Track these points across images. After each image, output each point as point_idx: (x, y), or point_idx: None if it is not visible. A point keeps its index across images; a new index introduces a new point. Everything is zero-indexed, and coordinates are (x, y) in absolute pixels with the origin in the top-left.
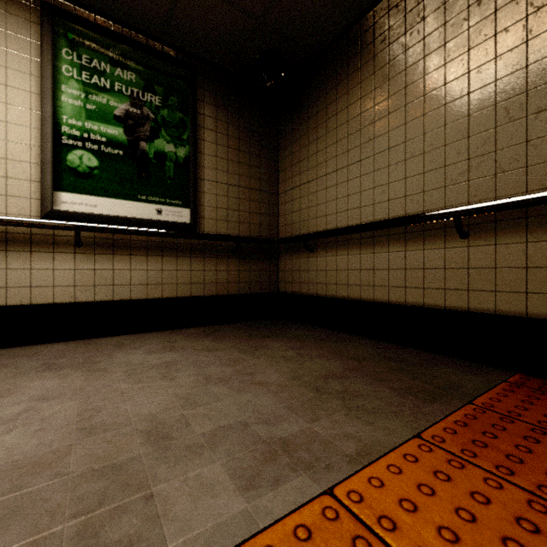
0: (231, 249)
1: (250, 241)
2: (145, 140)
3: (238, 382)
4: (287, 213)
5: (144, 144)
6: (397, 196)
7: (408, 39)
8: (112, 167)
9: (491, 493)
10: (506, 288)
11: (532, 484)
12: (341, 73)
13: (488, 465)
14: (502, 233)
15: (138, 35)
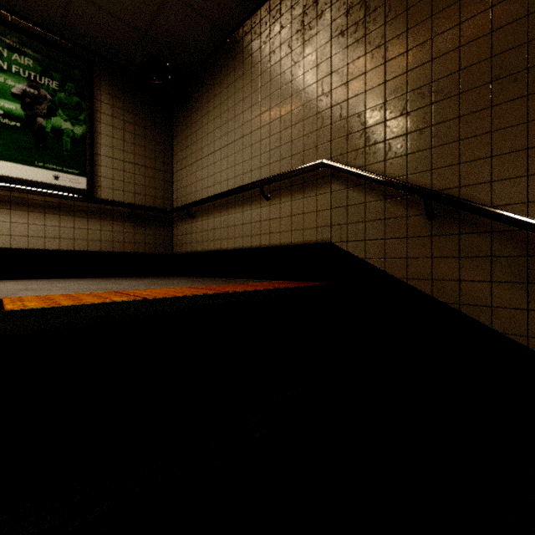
0: (127, 214)
1: (144, 209)
2: (43, 117)
3: (101, 284)
4: (178, 189)
5: (42, 119)
6: (239, 174)
7: (244, 67)
8: (9, 136)
9: (194, 290)
10: (284, 229)
11: (218, 289)
12: (210, 83)
13: (208, 289)
14: (283, 196)
15: (36, 28)
